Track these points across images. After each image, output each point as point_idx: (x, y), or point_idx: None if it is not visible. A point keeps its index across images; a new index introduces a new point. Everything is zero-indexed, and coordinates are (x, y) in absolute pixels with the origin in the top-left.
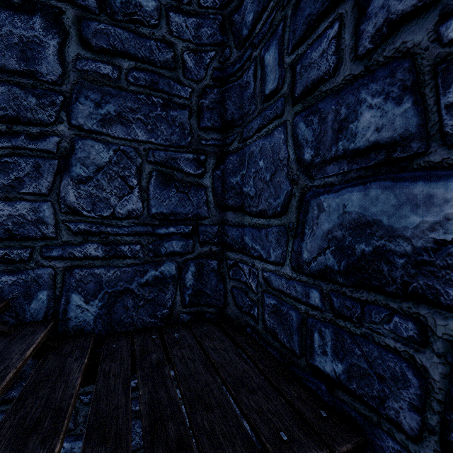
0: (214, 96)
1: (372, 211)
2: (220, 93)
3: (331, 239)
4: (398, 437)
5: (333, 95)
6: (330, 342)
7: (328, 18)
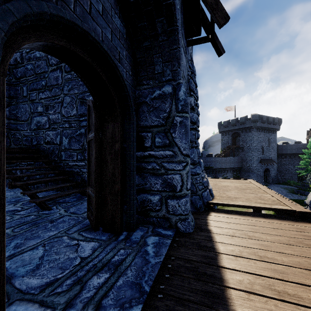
0: (6, 88)
1: (40, 120)
2: (8, 88)
3: (35, 124)
4: (42, 145)
5: (36, 103)
6: (35, 139)
7: (35, 91)
